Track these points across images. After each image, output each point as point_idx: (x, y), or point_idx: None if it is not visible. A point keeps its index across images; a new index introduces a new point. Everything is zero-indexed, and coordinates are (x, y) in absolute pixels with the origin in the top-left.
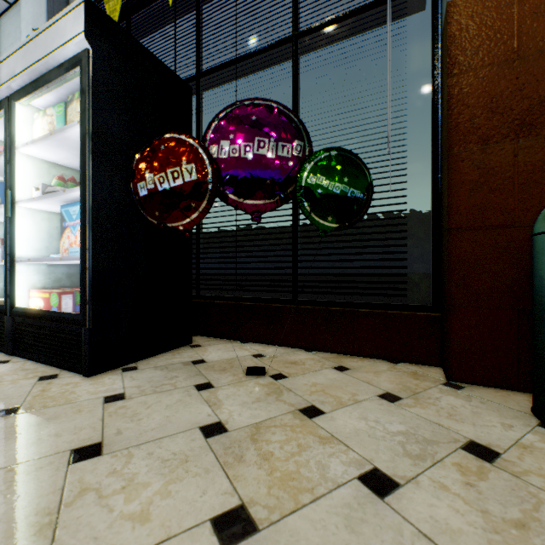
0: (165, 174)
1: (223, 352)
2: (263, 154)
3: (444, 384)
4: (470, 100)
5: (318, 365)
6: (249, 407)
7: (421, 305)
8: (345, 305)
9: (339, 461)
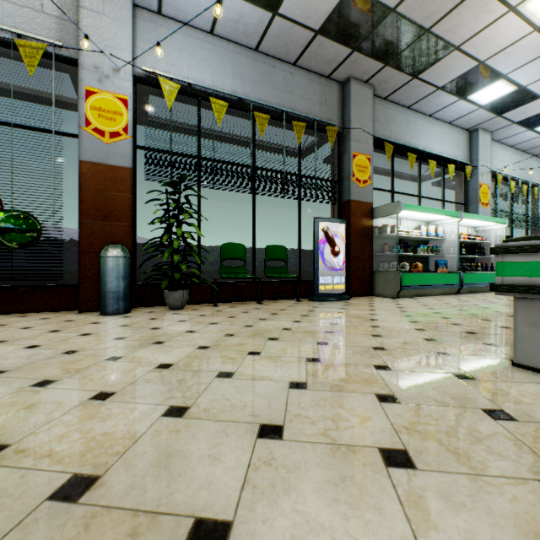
0: None
1: None
2: None
3: (77, 313)
4: (88, 202)
5: (8, 317)
6: None
7: (75, 284)
8: (30, 287)
9: (13, 328)
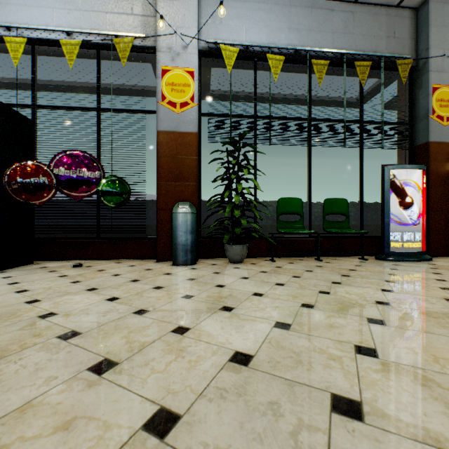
0: (30, 180)
1: (57, 264)
2: (82, 176)
3: (155, 262)
4: (164, 166)
5: (108, 263)
6: (76, 272)
7: (154, 237)
8: (124, 238)
9: (107, 274)
